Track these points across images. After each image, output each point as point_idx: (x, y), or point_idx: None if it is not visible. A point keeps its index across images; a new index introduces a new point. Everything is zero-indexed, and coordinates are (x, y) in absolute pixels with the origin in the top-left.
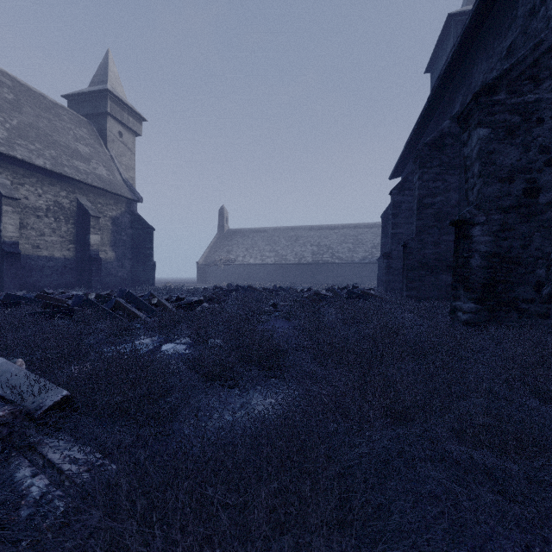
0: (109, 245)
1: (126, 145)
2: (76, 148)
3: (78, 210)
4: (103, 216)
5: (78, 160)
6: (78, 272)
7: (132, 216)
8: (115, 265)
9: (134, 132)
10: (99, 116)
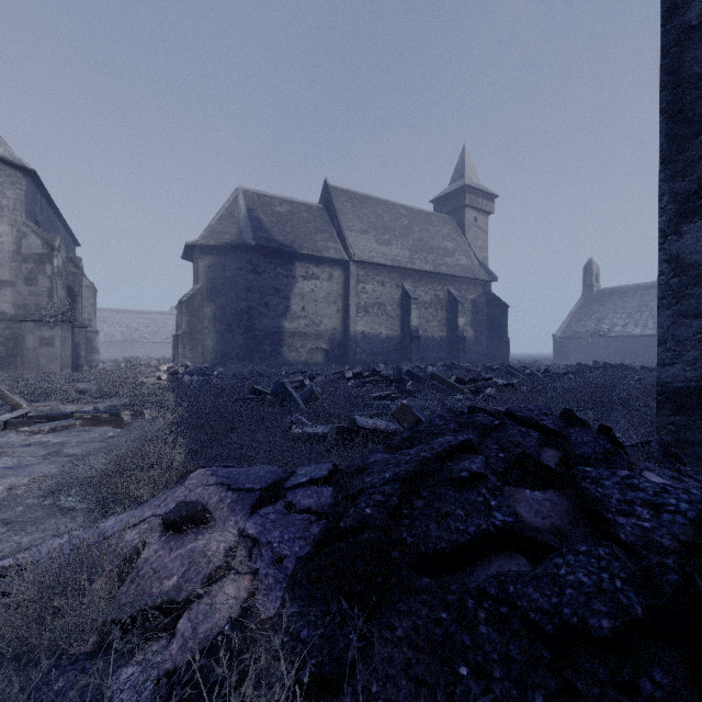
0: (469, 325)
1: (480, 228)
2: (444, 247)
3: (449, 298)
4: (465, 300)
5: (446, 257)
6: (449, 350)
7: (487, 296)
8: (473, 342)
9: (487, 212)
10: (458, 210)
